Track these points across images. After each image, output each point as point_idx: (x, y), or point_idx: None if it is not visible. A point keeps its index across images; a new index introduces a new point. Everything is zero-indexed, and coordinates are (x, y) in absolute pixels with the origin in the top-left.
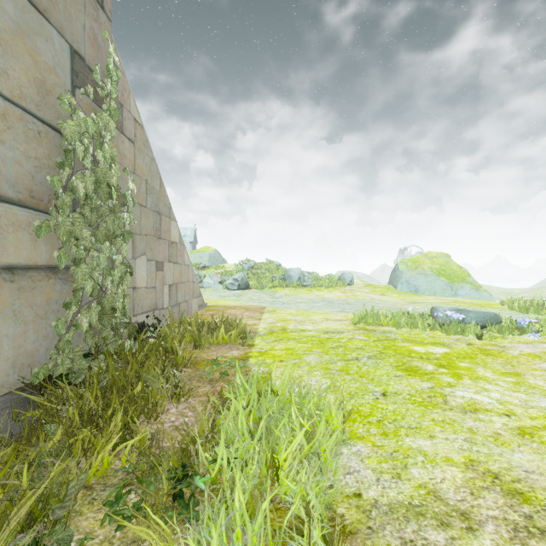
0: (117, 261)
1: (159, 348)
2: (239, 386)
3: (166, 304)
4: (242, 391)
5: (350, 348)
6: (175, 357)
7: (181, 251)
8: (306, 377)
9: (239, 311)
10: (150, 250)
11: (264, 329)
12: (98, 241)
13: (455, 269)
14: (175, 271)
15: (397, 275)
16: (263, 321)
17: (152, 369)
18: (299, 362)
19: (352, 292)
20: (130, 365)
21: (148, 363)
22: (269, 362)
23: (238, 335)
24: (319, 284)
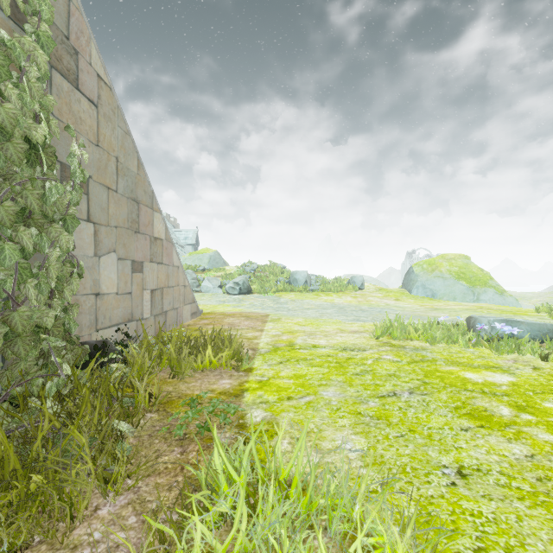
0: (51, 257)
1: (123, 377)
2: (217, 473)
3: (147, 313)
4: (224, 480)
5: (380, 375)
6: (134, 396)
7: (168, 249)
8: (328, 432)
9: (238, 320)
10: (123, 246)
11: (266, 345)
12: (1, 223)
13: (475, 271)
14: (159, 273)
15: (411, 278)
16: (265, 333)
17: (74, 435)
18: (314, 400)
19: (364, 297)
20: (45, 423)
21: (77, 418)
22: (272, 400)
23: (232, 356)
24: (327, 288)
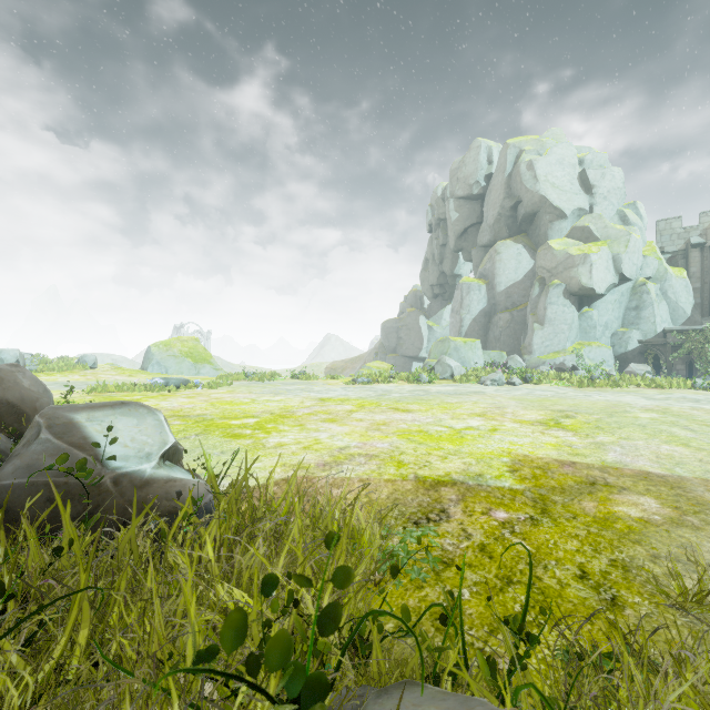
0: None
1: None
2: None
3: None
4: None
5: (79, 402)
6: None
7: None
8: None
9: None
10: None
11: None
12: None
13: (201, 351)
14: None
15: (149, 357)
16: None
17: None
18: None
19: (95, 375)
20: None
21: None
22: None
23: None
24: (50, 368)
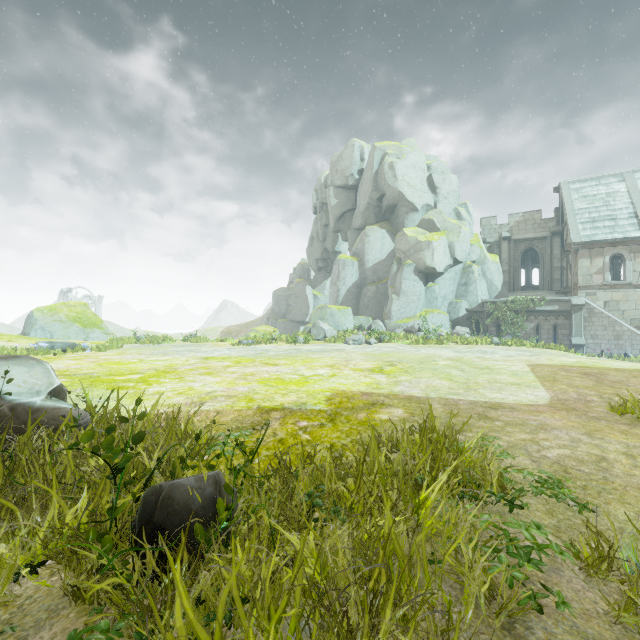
0: None
1: None
2: None
3: None
4: None
5: None
6: None
7: None
8: None
9: None
10: None
11: None
12: None
13: (91, 316)
14: None
15: (31, 322)
16: None
17: None
18: None
19: None
20: None
21: None
22: None
23: None
24: None
